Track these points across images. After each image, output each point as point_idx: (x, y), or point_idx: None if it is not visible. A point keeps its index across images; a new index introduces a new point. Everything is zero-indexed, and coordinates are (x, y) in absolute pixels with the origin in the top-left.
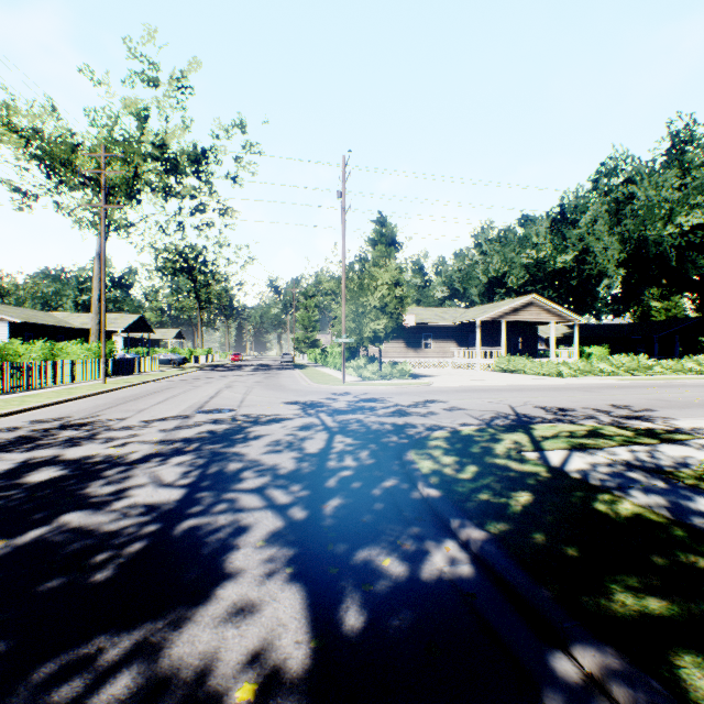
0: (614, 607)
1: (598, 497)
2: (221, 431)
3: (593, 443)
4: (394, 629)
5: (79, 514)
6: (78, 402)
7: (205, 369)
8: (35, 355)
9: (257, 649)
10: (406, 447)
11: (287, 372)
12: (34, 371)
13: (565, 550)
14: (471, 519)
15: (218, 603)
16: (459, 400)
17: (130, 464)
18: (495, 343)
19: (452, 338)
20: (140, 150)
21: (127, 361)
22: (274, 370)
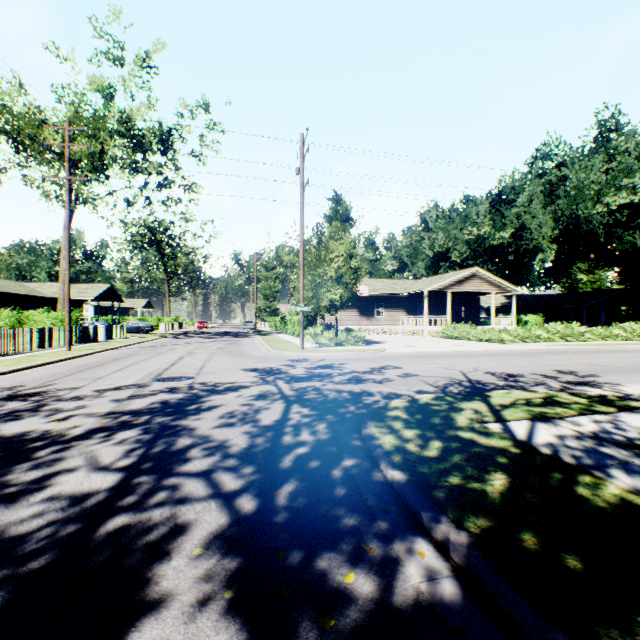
0: None
1: (579, 480)
2: (175, 401)
3: (553, 412)
4: None
5: None
6: (37, 369)
7: (171, 336)
8: (2, 323)
9: None
10: (365, 418)
11: (249, 339)
12: None
13: (565, 558)
14: (445, 513)
15: None
16: (412, 366)
17: (68, 442)
18: (441, 312)
19: (402, 307)
20: (105, 125)
21: (94, 328)
22: (237, 337)
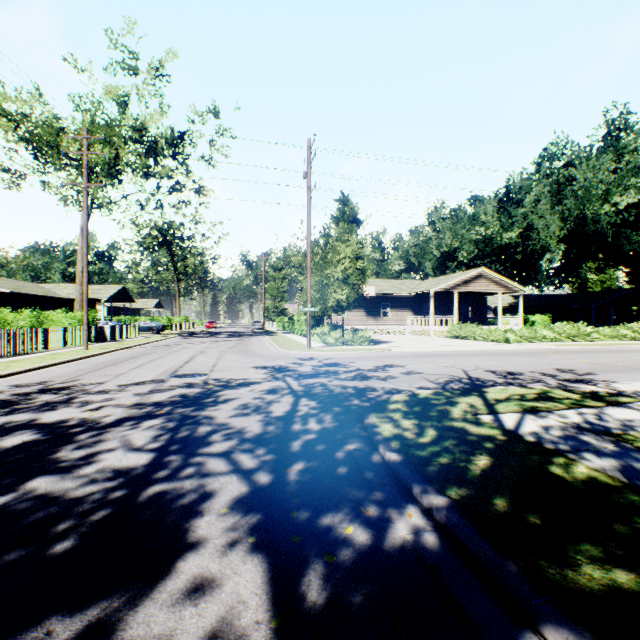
0: (582, 581)
1: (554, 461)
2: (193, 395)
3: (543, 406)
4: (357, 606)
5: (47, 480)
6: (60, 366)
7: (181, 335)
8: (23, 323)
9: (215, 631)
10: (367, 410)
11: (257, 338)
12: (21, 337)
13: (527, 517)
14: (432, 484)
15: (177, 577)
16: (416, 365)
17: (102, 428)
18: (447, 312)
19: (408, 307)
20: (120, 133)
21: (109, 328)
22: (245, 336)
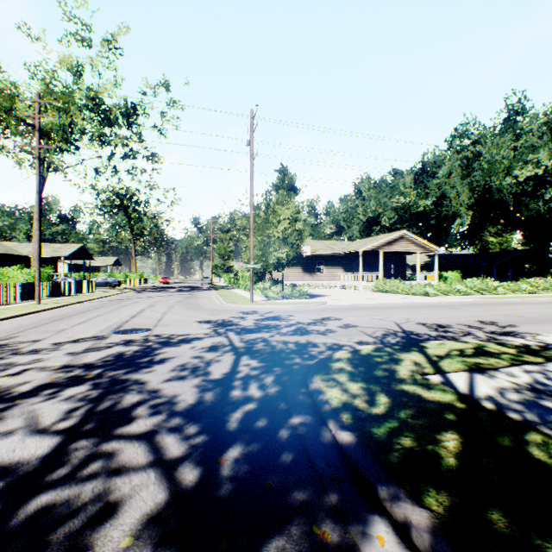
0: None
1: (531, 439)
2: (129, 354)
3: (487, 363)
4: None
5: None
6: (4, 322)
7: (136, 290)
8: None
9: None
10: (311, 371)
11: (205, 292)
12: None
13: (545, 548)
14: (403, 486)
15: None
16: (351, 318)
17: (12, 400)
18: (373, 269)
19: (340, 265)
20: (74, 99)
21: (64, 284)
22: (195, 291)
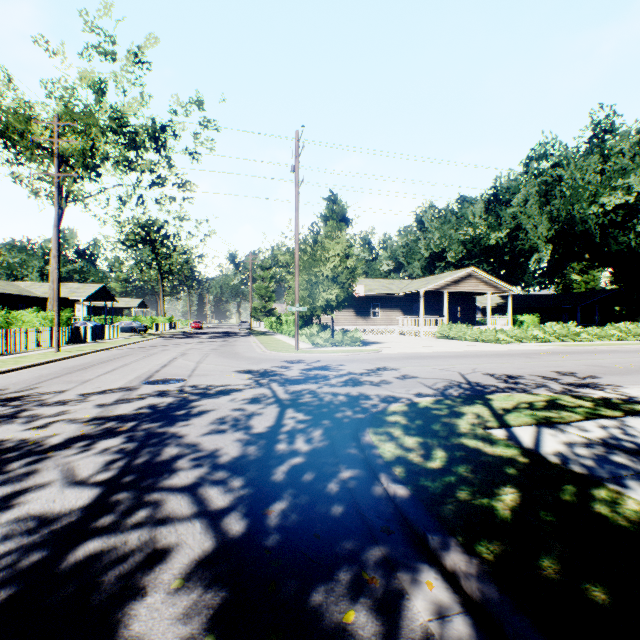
0: None
1: (595, 493)
2: (164, 406)
3: (558, 417)
4: None
5: None
6: (22, 372)
7: (164, 336)
8: None
9: None
10: (363, 424)
11: (244, 339)
12: None
13: (591, 591)
14: (454, 535)
15: None
16: (409, 368)
17: (44, 452)
18: (437, 312)
19: (398, 307)
20: (96, 121)
21: (85, 329)
22: (231, 337)
